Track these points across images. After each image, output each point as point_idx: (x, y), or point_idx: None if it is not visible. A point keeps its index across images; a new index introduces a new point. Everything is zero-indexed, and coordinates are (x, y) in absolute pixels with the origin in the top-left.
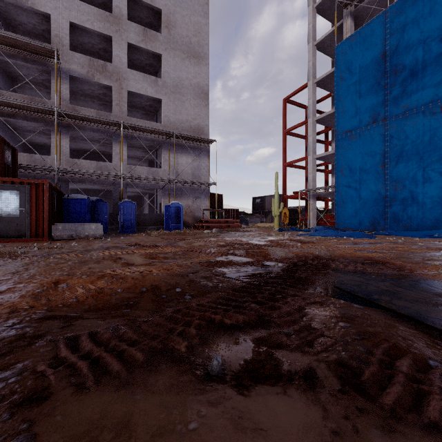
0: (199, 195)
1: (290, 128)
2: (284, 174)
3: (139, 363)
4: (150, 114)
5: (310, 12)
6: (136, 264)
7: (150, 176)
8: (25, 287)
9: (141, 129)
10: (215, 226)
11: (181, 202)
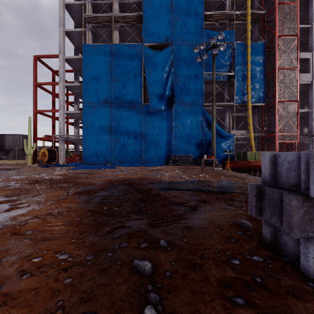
0: None
1: (42, 83)
2: (35, 119)
3: (179, 216)
4: None
5: (61, 4)
6: None
7: None
8: None
9: None
10: None
11: None
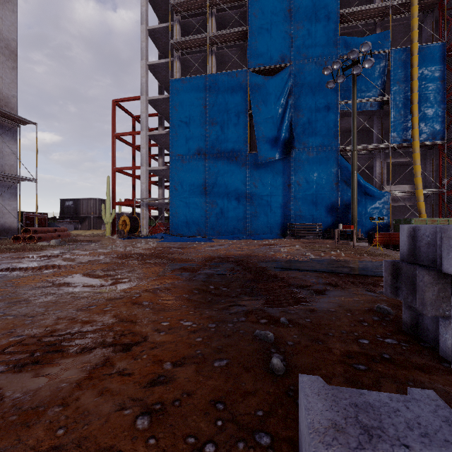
0: (1, 193)
1: (121, 133)
2: (114, 179)
3: (301, 299)
4: None
5: (143, 31)
6: (105, 284)
7: None
8: (126, 312)
9: None
10: (46, 236)
11: None
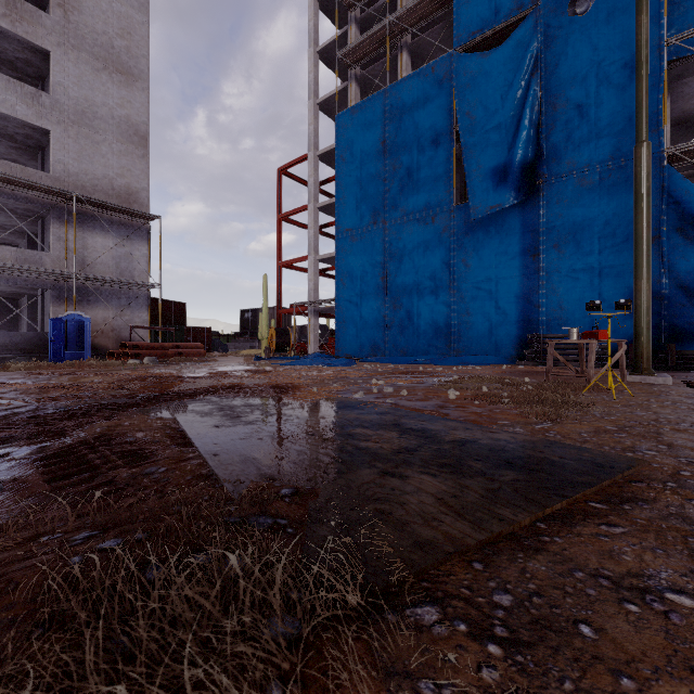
0: (129, 303)
1: (286, 213)
2: (280, 278)
3: None
4: (30, 151)
5: (311, 57)
6: None
7: (19, 265)
8: None
9: (1, 178)
10: (152, 353)
11: (94, 313)
